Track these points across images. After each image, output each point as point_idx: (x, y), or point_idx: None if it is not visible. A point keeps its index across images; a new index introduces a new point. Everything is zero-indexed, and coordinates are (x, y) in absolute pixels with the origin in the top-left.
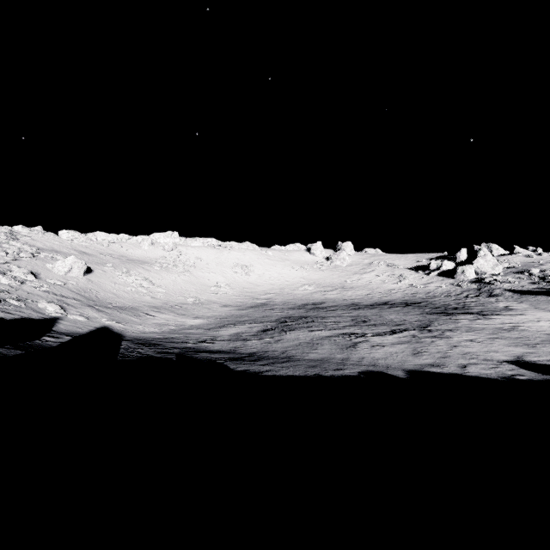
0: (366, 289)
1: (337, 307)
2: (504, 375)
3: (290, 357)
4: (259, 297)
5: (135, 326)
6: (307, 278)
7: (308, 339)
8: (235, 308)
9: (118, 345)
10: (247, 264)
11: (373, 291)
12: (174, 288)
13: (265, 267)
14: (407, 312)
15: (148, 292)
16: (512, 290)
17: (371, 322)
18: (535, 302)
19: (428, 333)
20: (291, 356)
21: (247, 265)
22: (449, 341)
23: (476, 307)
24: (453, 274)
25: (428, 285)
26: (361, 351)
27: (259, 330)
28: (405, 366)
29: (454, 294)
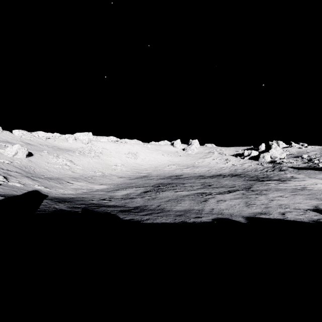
0: (207, 167)
1: (190, 177)
2: (312, 219)
3: (162, 209)
4: (142, 172)
5: (58, 189)
6: (171, 160)
7: (175, 196)
8: (127, 178)
9: (39, 202)
10: (135, 152)
11: (211, 168)
12: (88, 166)
13: (146, 154)
14: (235, 179)
15: (70, 169)
16: (293, 167)
17: (214, 186)
18: (307, 173)
19: (252, 192)
20: (164, 208)
21: (135, 153)
22: (267, 197)
23: (275, 176)
24: (257, 158)
25: (243, 165)
26: (211, 204)
27: (141, 191)
28: (243, 214)
29: (259, 169)
